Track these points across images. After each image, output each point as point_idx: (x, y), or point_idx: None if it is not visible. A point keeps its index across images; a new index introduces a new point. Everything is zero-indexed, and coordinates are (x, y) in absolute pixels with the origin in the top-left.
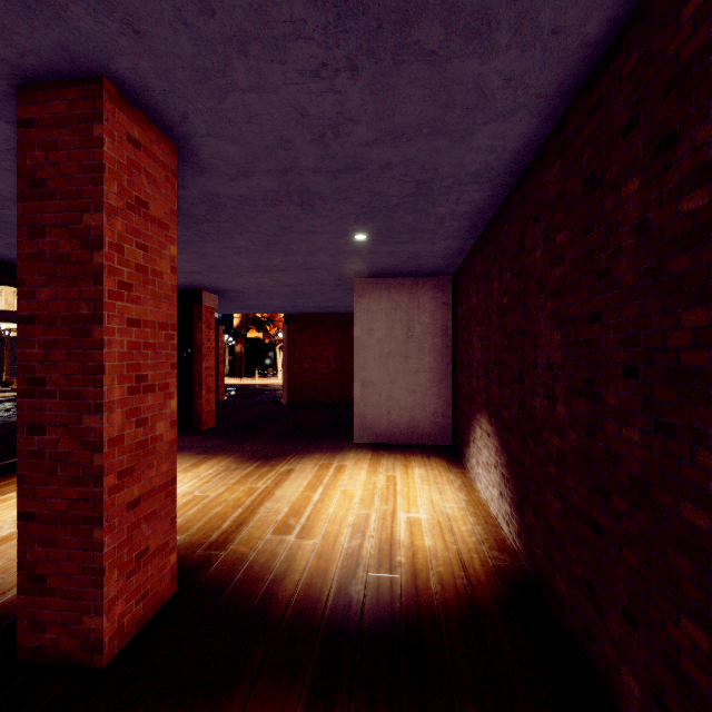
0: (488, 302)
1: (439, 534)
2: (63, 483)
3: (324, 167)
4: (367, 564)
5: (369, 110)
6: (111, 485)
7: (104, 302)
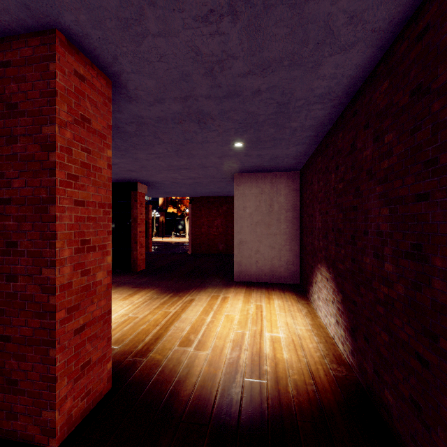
0: (327, 187)
1: (294, 349)
2: (29, 316)
3: (213, 94)
4: (243, 371)
5: (245, 48)
6: (62, 318)
7: (56, 188)
